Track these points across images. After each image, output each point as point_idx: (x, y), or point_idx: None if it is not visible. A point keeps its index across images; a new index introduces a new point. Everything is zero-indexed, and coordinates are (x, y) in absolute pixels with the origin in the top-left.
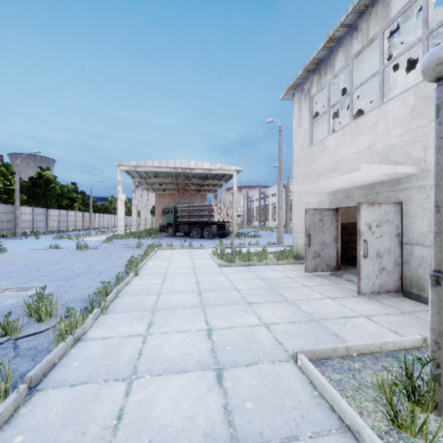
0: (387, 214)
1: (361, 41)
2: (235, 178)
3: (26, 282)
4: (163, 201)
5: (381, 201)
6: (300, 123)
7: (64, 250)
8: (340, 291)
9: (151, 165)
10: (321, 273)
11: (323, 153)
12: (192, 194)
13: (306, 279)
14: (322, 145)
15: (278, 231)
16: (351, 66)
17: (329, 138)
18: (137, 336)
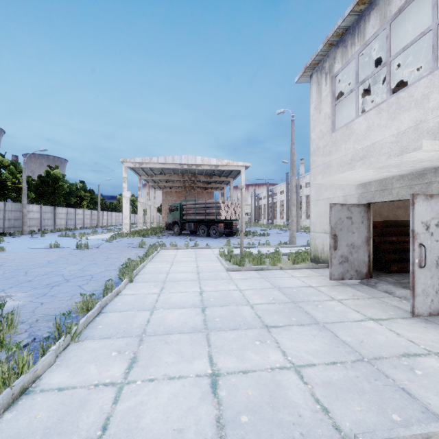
0: None
1: None
2: (243, 175)
3: (4, 289)
4: (170, 199)
5: (436, 193)
6: (319, 107)
7: (64, 249)
8: (382, 308)
9: (157, 162)
10: (349, 281)
11: (350, 138)
12: (199, 191)
13: (333, 290)
14: (348, 129)
15: (290, 230)
16: (388, 29)
17: (357, 120)
18: (109, 385)
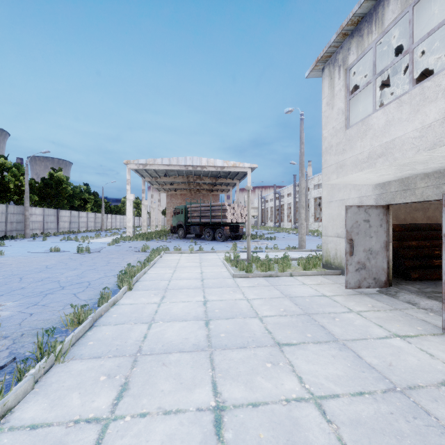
0: None
1: None
2: (250, 176)
3: None
4: (175, 202)
5: None
6: (331, 103)
7: (64, 253)
8: (407, 322)
9: (161, 163)
10: (366, 290)
11: (366, 135)
12: (204, 194)
13: (349, 300)
14: (364, 125)
15: (299, 233)
16: (411, 13)
17: (375, 114)
18: (92, 422)
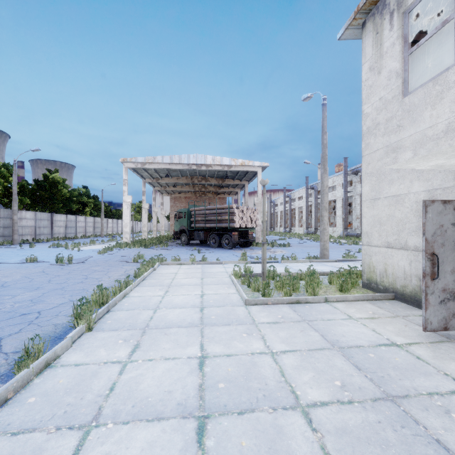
0: None
1: None
2: (260, 176)
3: None
4: (179, 205)
5: None
6: (377, 65)
7: (41, 264)
8: None
9: (161, 162)
10: (452, 331)
11: (442, 98)
12: (210, 197)
13: (443, 356)
14: (438, 84)
15: (321, 240)
16: None
17: None
18: None
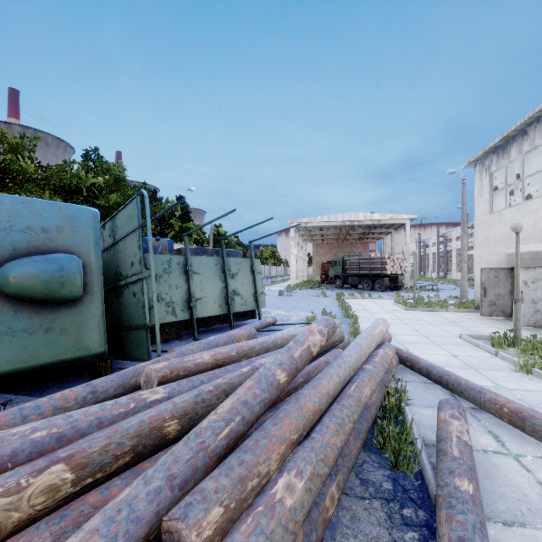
0: (541, 274)
1: (529, 144)
2: (408, 227)
3: (290, 310)
4: (321, 251)
5: None
6: (480, 192)
7: (270, 296)
8: (505, 326)
9: (321, 221)
10: (497, 318)
11: (501, 222)
12: (352, 242)
13: (480, 320)
14: (500, 215)
15: (461, 285)
16: (522, 159)
17: (505, 210)
18: None
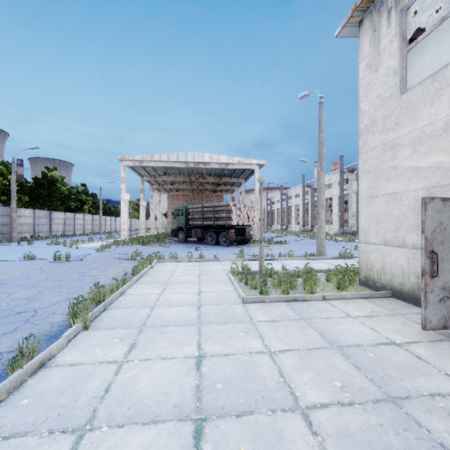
0: None
1: None
2: (257, 174)
3: None
4: (176, 203)
5: None
6: (375, 63)
7: (39, 262)
8: None
9: (159, 159)
10: None
11: (441, 95)
12: (208, 195)
13: (443, 356)
14: (436, 81)
15: (318, 238)
16: None
17: None
18: None
